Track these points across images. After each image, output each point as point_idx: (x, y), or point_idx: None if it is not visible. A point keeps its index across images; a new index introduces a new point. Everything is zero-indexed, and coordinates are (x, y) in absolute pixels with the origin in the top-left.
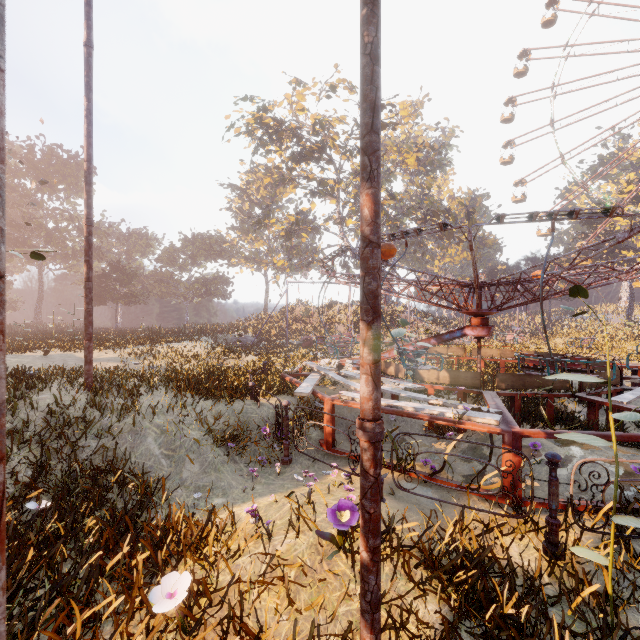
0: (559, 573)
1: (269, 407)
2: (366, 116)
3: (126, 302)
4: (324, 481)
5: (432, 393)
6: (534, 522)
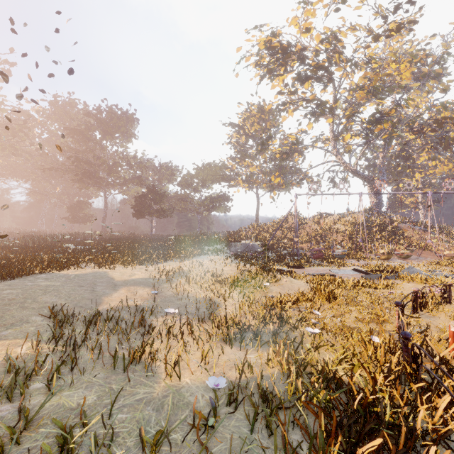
0: None
1: None
2: None
3: (158, 216)
4: None
5: None
6: None
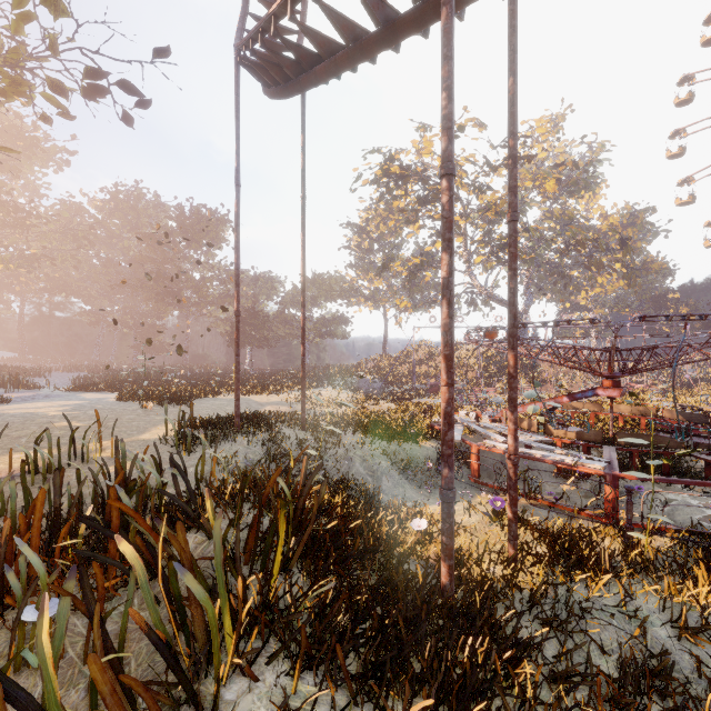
0: (632, 557)
1: (427, 449)
2: (511, 320)
3: (259, 345)
4: (475, 501)
5: (560, 445)
6: (618, 528)
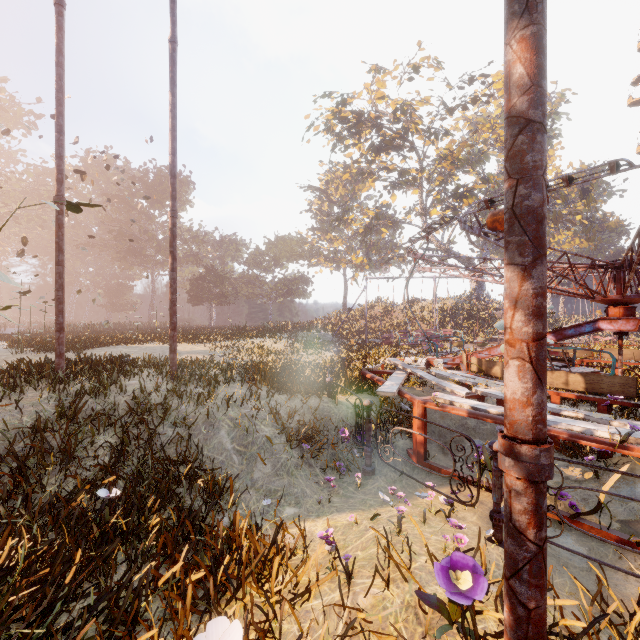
0: None
1: (348, 406)
2: None
3: (218, 302)
4: (415, 502)
5: (557, 402)
6: None
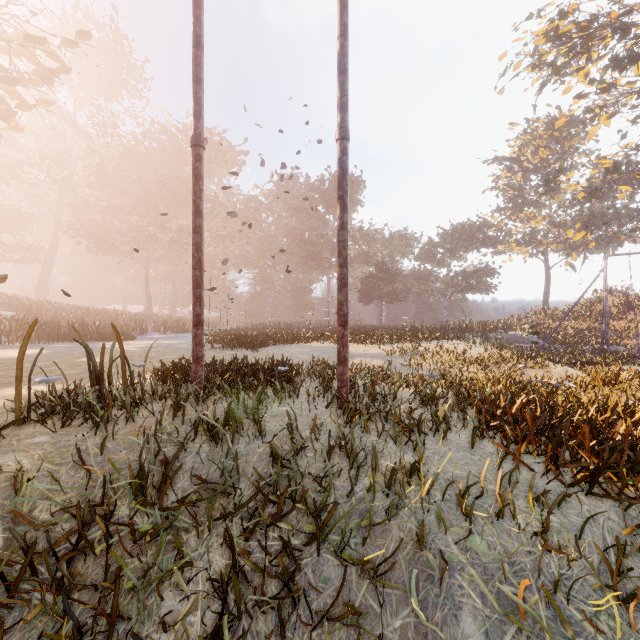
0: None
1: None
2: None
3: (389, 300)
4: None
5: None
6: None
